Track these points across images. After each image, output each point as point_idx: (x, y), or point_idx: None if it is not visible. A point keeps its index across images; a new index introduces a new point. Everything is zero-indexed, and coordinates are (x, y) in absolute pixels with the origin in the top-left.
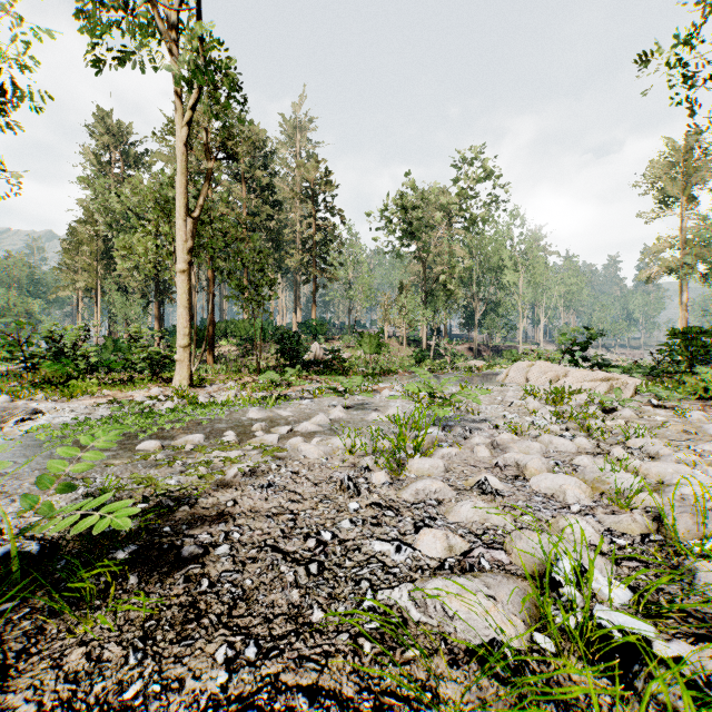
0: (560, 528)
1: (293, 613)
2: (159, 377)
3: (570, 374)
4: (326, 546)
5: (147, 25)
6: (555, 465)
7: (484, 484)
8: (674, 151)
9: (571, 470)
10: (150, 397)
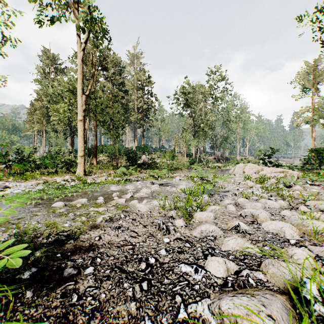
0: (289, 256)
1: (131, 323)
2: (70, 171)
3: (264, 169)
4: (152, 268)
5: (64, 4)
6: (271, 215)
7: (238, 227)
8: (309, 67)
9: (281, 218)
10: (64, 180)
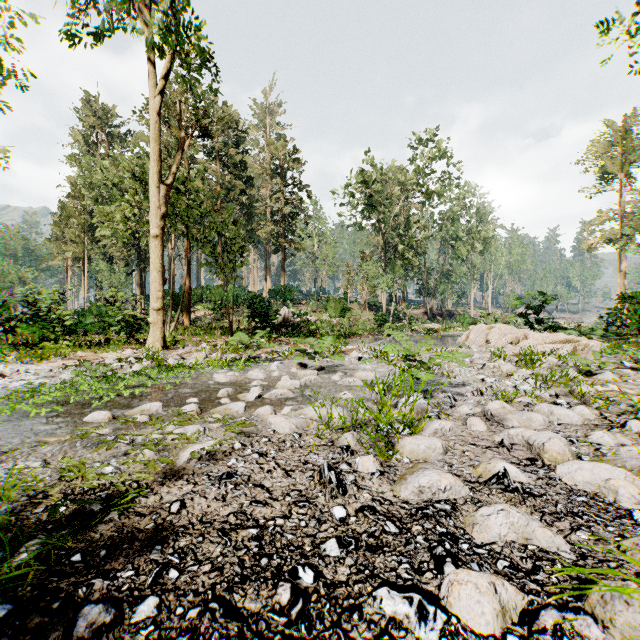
0: None
1: None
2: (135, 339)
3: (530, 336)
4: (307, 600)
5: None
6: (570, 443)
7: (505, 478)
8: (613, 132)
9: (592, 450)
10: (120, 359)
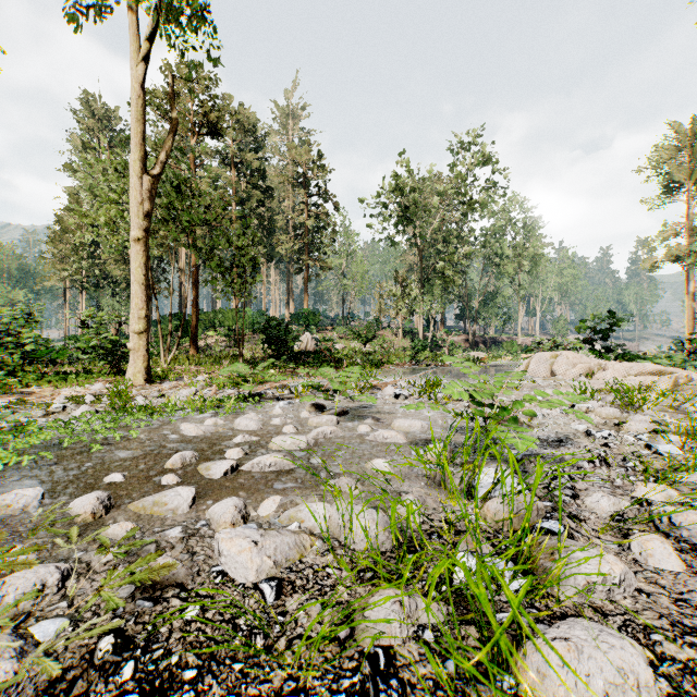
0: None
1: None
2: (119, 370)
3: (608, 366)
4: None
5: None
6: None
7: None
8: (680, 135)
9: None
10: (72, 398)
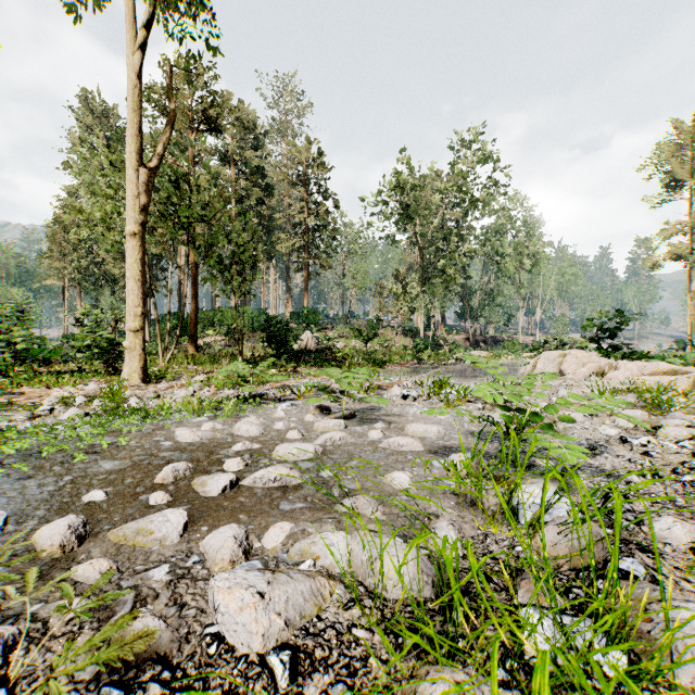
0: None
1: None
2: (115, 369)
3: (620, 365)
4: None
5: None
6: None
7: None
8: (682, 133)
9: None
10: (62, 399)
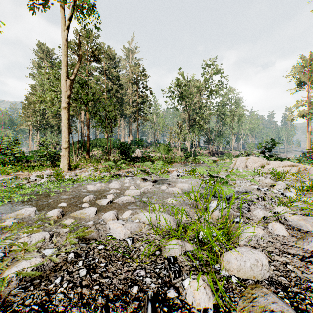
0: None
1: None
2: (56, 165)
3: (270, 163)
4: None
5: None
6: None
7: None
8: (304, 61)
9: None
10: (38, 176)
